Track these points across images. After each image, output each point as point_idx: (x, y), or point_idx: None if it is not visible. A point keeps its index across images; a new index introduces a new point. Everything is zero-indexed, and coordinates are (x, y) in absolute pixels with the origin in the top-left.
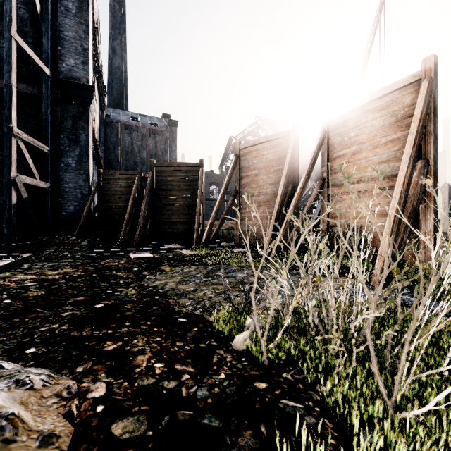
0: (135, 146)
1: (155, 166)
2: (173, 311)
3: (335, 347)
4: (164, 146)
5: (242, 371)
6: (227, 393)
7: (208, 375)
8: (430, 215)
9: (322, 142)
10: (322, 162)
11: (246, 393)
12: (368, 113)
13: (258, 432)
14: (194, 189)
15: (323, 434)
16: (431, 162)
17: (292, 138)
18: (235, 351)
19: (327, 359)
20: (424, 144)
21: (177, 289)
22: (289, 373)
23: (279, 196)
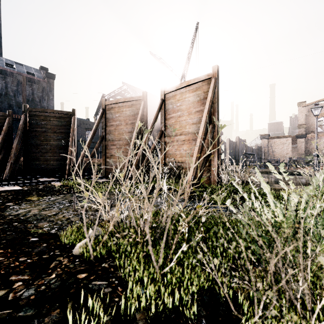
0: (10, 90)
1: (28, 110)
2: (28, 233)
3: (130, 239)
4: (41, 94)
5: (71, 269)
6: (51, 288)
7: (40, 278)
8: (216, 156)
9: (161, 107)
10: (161, 120)
11: (67, 284)
12: (186, 93)
13: (65, 308)
14: (67, 133)
15: (113, 296)
16: (216, 126)
17: (143, 102)
18: (73, 255)
19: (136, 248)
20: (213, 115)
21: (39, 215)
22: (108, 262)
23: (133, 141)
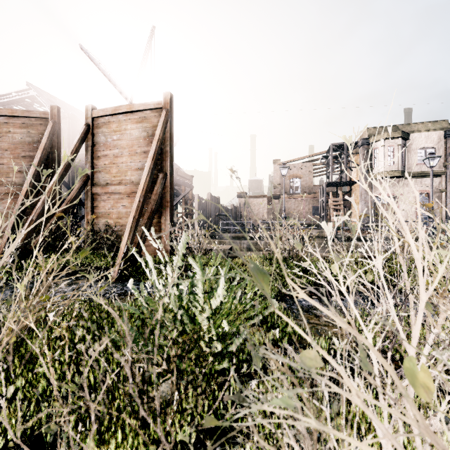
0: None
1: None
2: None
3: None
4: None
5: None
6: None
7: None
8: (168, 217)
9: (85, 137)
10: (86, 158)
11: None
12: (128, 122)
13: None
14: None
15: None
16: (168, 175)
17: (50, 122)
18: None
19: None
20: (164, 161)
21: None
22: None
23: (25, 188)
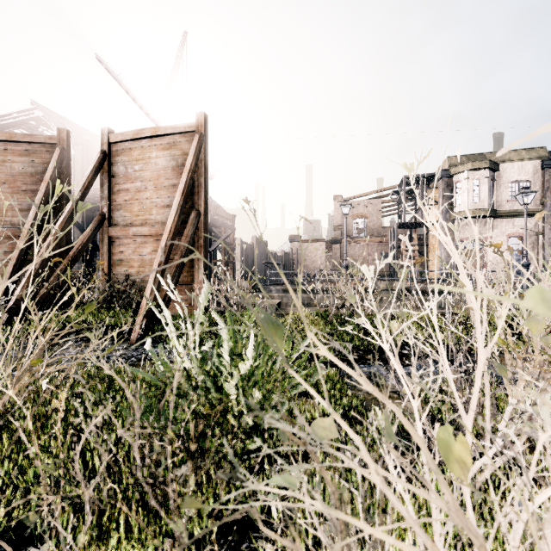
0: None
1: None
2: None
3: None
4: None
5: None
6: None
7: None
8: (202, 265)
9: (100, 167)
10: (102, 193)
11: None
12: (152, 149)
13: None
14: None
15: None
16: (202, 214)
17: (58, 149)
18: None
19: None
20: (197, 196)
21: None
22: None
23: (26, 230)
